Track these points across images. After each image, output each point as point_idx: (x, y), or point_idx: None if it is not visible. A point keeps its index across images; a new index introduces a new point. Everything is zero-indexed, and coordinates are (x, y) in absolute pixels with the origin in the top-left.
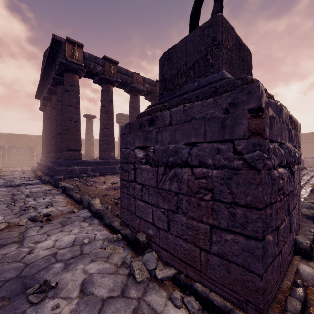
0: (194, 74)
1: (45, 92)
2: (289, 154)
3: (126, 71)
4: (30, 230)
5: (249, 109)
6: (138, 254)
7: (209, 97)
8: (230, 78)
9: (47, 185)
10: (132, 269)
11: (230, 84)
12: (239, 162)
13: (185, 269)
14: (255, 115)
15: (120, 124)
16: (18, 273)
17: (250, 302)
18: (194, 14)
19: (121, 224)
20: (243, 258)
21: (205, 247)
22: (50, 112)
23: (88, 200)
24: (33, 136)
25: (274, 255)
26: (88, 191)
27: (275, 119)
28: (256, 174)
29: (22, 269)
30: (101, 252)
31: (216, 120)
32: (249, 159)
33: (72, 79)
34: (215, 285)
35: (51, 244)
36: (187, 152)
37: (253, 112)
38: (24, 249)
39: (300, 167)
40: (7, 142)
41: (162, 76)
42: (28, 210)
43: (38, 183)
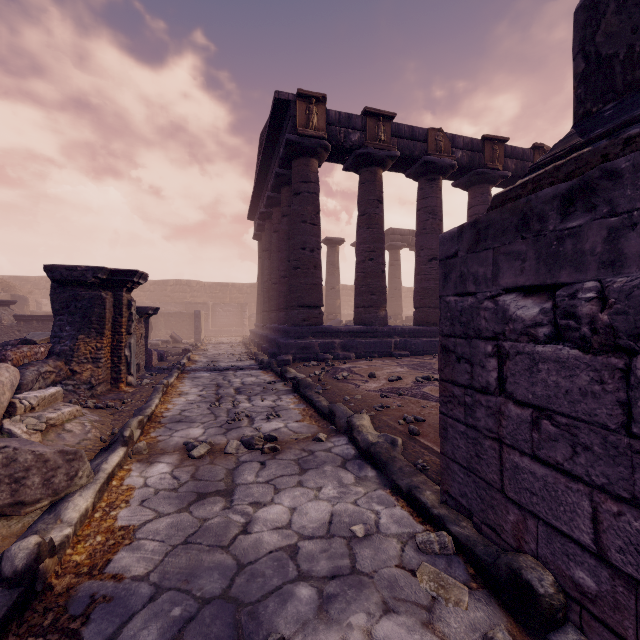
0: None
1: (262, 205)
2: None
3: (411, 131)
4: (243, 469)
5: None
6: (530, 634)
7: None
8: None
9: (266, 372)
10: None
11: None
12: None
13: None
14: None
15: (392, 251)
16: (225, 583)
17: None
18: None
19: (444, 501)
20: None
21: None
22: (269, 239)
23: (346, 416)
24: (244, 284)
25: None
26: (341, 393)
27: None
28: None
29: (232, 574)
30: (405, 582)
31: None
32: None
33: (306, 169)
34: None
35: (283, 517)
36: None
37: None
38: (235, 516)
39: None
40: (211, 296)
41: (587, 59)
42: (239, 420)
43: (252, 366)
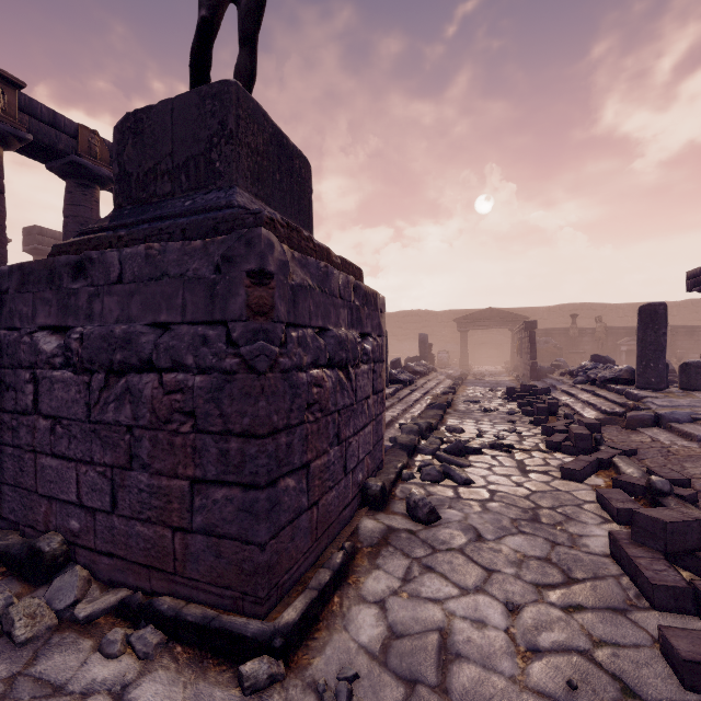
0: (188, 182)
1: None
2: (339, 346)
3: (52, 116)
4: None
5: (249, 270)
6: (38, 585)
7: (205, 237)
8: (244, 208)
9: None
10: (8, 621)
11: (238, 219)
12: (235, 361)
13: (149, 580)
14: (258, 281)
15: (41, 257)
16: None
17: (249, 595)
18: (197, 55)
19: None
20: (240, 525)
21: (183, 524)
22: None
23: None
24: None
25: (299, 510)
26: None
27: (309, 290)
28: (257, 380)
29: None
30: None
31: (203, 283)
32: (248, 355)
33: None
34: (200, 590)
35: None
36: (153, 342)
37: (255, 276)
38: None
39: (382, 367)
40: None
41: (120, 167)
42: None
43: None
